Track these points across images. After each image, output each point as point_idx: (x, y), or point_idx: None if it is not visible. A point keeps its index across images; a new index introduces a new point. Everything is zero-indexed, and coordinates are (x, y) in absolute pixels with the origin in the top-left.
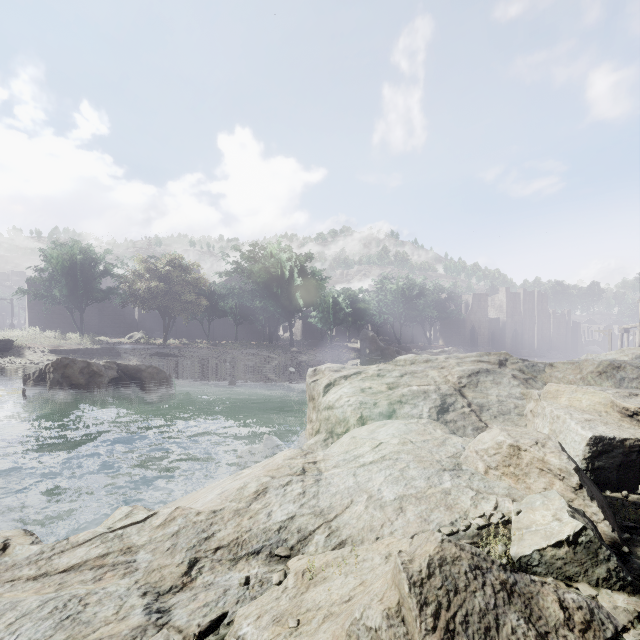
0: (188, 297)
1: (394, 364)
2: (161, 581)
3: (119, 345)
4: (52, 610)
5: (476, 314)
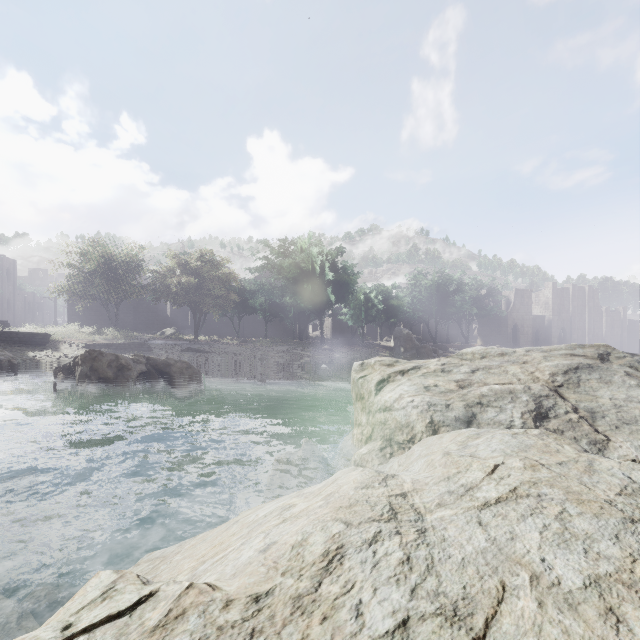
0: (218, 292)
1: (459, 358)
2: None
3: (151, 340)
4: None
5: (519, 311)
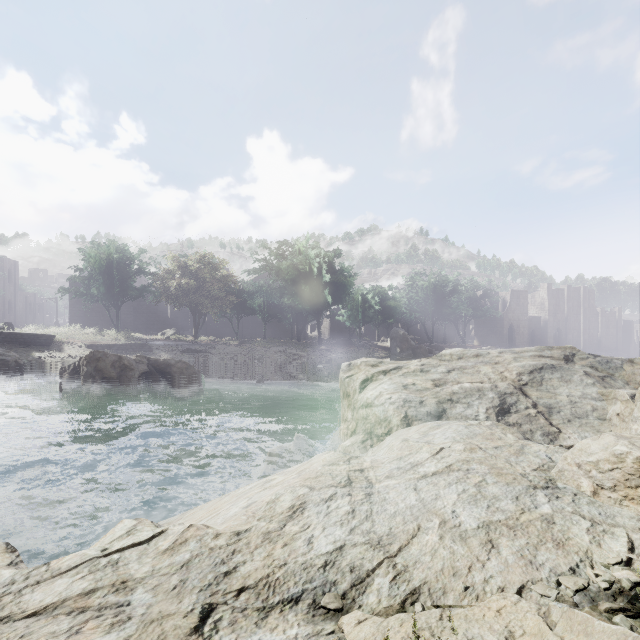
0: (217, 294)
1: (438, 359)
2: None
3: (152, 341)
4: None
5: (514, 312)
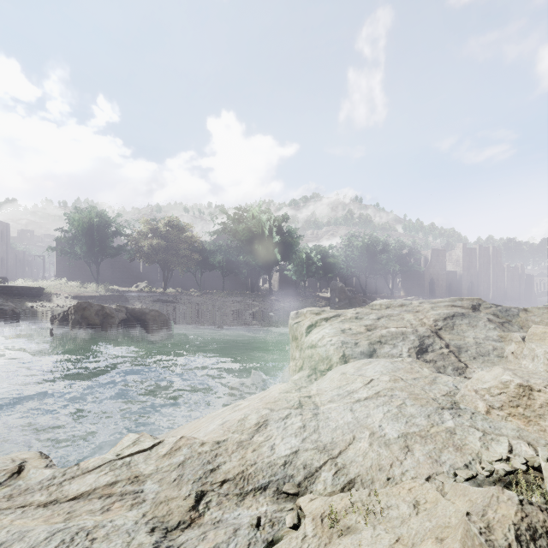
0: (184, 252)
1: (370, 308)
2: (168, 515)
3: (127, 293)
4: (59, 544)
5: (435, 268)
